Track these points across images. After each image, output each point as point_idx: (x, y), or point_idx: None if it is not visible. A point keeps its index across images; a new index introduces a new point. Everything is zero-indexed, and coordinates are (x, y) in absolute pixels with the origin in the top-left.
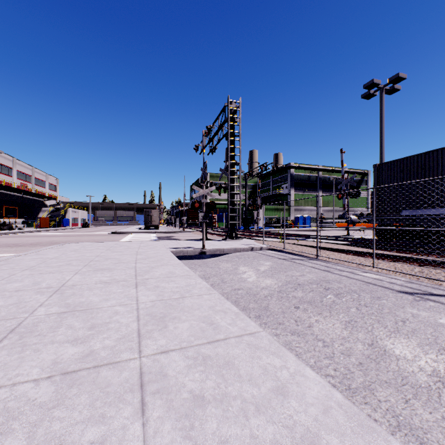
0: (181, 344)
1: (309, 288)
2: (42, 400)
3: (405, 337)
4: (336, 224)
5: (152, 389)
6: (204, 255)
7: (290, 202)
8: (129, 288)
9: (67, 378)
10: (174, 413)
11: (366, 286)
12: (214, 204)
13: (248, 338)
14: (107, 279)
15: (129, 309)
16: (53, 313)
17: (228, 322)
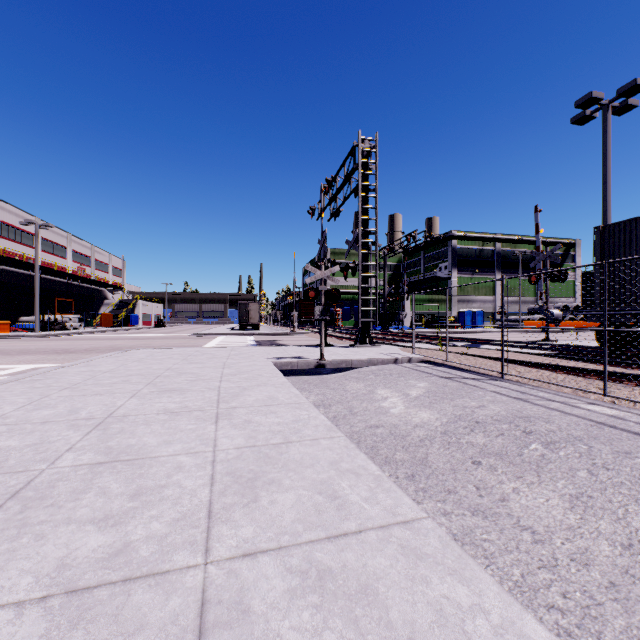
0: (280, 539)
1: (495, 430)
2: None
3: None
4: (524, 322)
5: None
6: (322, 369)
7: (452, 290)
8: (206, 423)
9: (73, 604)
10: None
11: (597, 429)
12: (338, 292)
13: (401, 532)
14: (175, 407)
15: (200, 462)
16: (84, 465)
17: (363, 496)
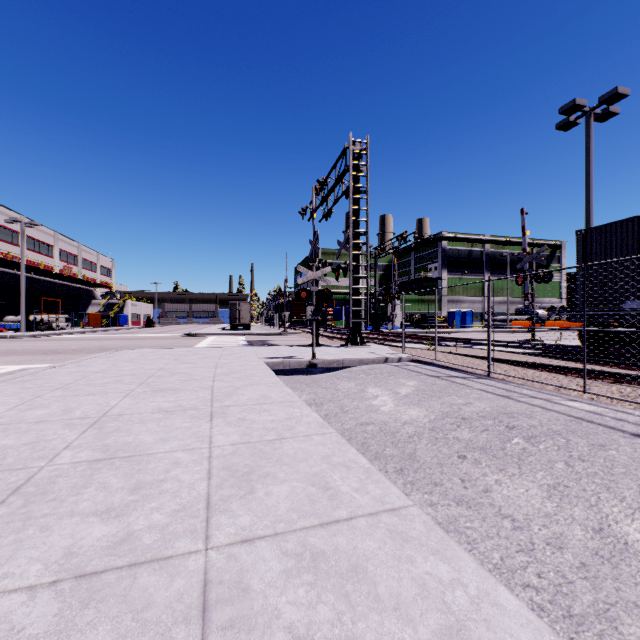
0: (276, 526)
1: (480, 426)
2: (33, 631)
3: None
4: (511, 322)
5: (222, 618)
6: (314, 369)
7: (442, 290)
8: (200, 421)
9: (83, 587)
10: None
11: (576, 424)
12: (329, 292)
13: (389, 518)
14: (169, 406)
15: (197, 458)
16: (83, 462)
17: (353, 487)
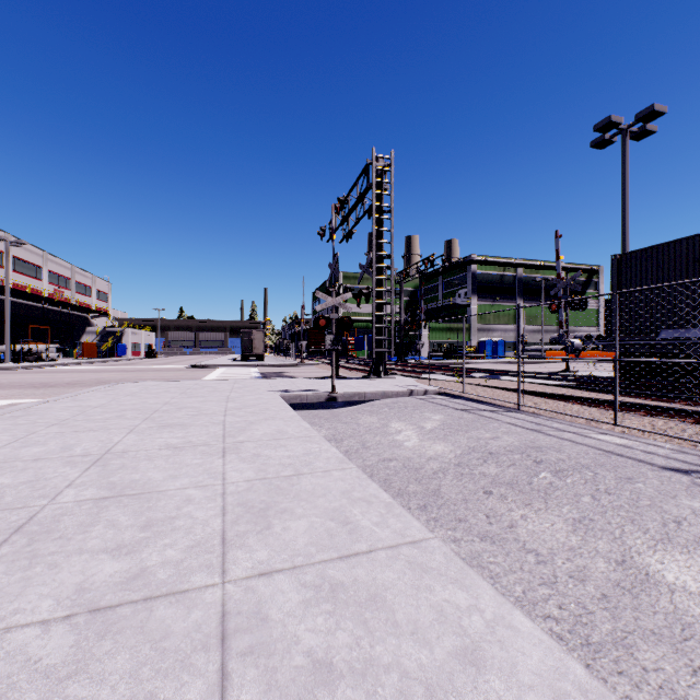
0: (294, 560)
1: (507, 461)
2: (50, 661)
3: (683, 551)
4: (546, 352)
5: (241, 645)
6: (333, 402)
7: (472, 318)
8: (212, 457)
9: (98, 620)
10: (278, 696)
11: (605, 457)
12: (350, 320)
13: (409, 550)
14: (178, 442)
15: (210, 494)
16: (88, 500)
17: (374, 521)
